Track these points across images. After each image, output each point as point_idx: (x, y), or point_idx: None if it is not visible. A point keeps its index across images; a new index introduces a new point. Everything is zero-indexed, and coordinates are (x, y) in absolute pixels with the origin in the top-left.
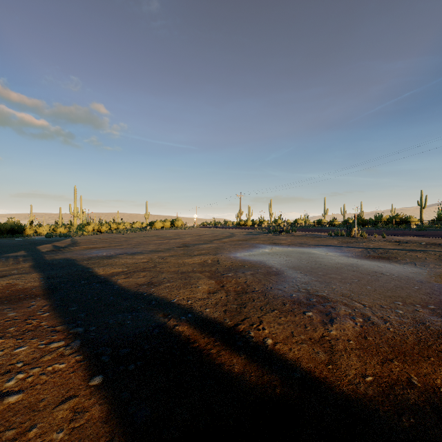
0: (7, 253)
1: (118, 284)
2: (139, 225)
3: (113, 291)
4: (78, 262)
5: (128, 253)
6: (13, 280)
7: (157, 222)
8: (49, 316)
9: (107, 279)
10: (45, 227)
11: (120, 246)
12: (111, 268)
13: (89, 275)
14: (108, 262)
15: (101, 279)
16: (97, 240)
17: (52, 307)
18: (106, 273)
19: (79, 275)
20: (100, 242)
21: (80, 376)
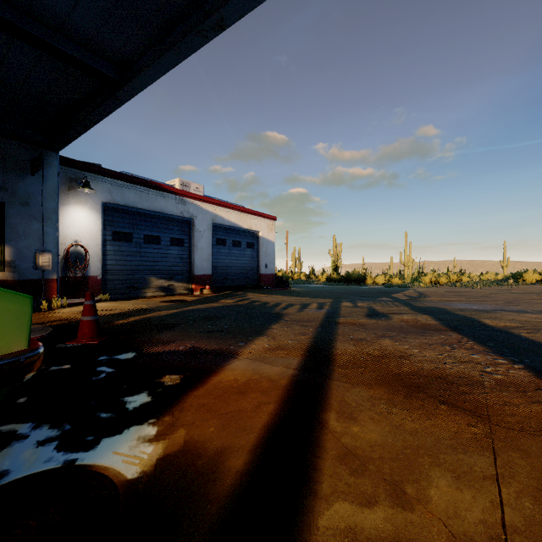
0: (375, 298)
1: (523, 336)
2: (492, 277)
3: (523, 341)
4: (451, 311)
5: (505, 310)
6: (414, 317)
7: (527, 272)
8: (475, 344)
9: (504, 330)
10: (381, 277)
11: (484, 301)
12: (499, 321)
13: (478, 324)
14: (488, 315)
15: (496, 329)
16: (444, 293)
17: (470, 340)
18: (496, 325)
19: (468, 322)
20: (451, 296)
21: (541, 382)
